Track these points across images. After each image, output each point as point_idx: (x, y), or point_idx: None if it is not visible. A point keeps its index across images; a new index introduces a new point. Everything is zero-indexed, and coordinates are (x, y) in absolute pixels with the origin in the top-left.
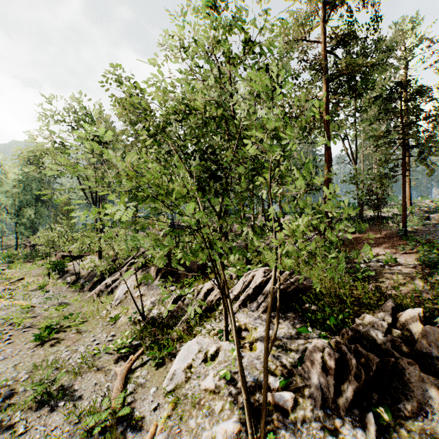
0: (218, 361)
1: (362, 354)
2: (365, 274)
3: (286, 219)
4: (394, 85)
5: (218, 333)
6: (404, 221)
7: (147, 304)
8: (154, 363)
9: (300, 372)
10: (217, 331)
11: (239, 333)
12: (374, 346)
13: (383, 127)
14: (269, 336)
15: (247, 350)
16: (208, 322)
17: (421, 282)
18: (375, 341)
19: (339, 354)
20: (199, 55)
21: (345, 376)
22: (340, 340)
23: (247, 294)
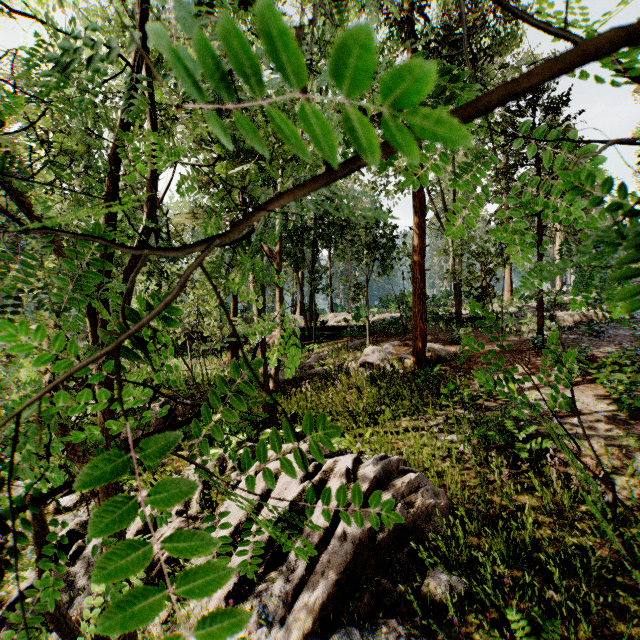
0: None
1: None
2: (535, 446)
3: (339, 319)
4: None
5: None
6: (540, 323)
7: None
8: None
9: None
10: None
11: None
12: None
13: None
14: None
15: None
16: None
17: None
18: None
19: None
20: None
21: None
22: None
23: None
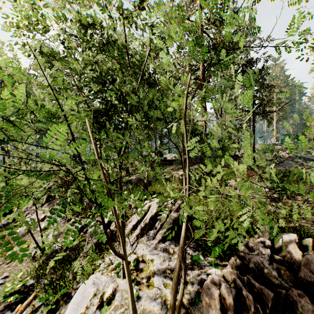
0: (114, 305)
1: (255, 287)
2: None
3: (172, 156)
4: (248, 61)
5: (116, 267)
6: (253, 158)
7: (50, 238)
8: (46, 310)
9: (197, 310)
10: (115, 265)
11: (137, 264)
12: (260, 273)
13: (233, 96)
14: (166, 268)
15: (144, 287)
16: (108, 254)
17: (275, 204)
18: (261, 269)
19: (234, 289)
20: (99, 1)
21: (242, 313)
22: (231, 270)
23: (144, 224)
